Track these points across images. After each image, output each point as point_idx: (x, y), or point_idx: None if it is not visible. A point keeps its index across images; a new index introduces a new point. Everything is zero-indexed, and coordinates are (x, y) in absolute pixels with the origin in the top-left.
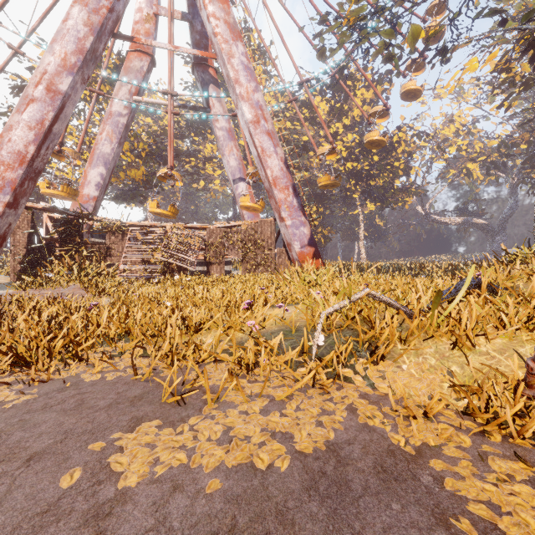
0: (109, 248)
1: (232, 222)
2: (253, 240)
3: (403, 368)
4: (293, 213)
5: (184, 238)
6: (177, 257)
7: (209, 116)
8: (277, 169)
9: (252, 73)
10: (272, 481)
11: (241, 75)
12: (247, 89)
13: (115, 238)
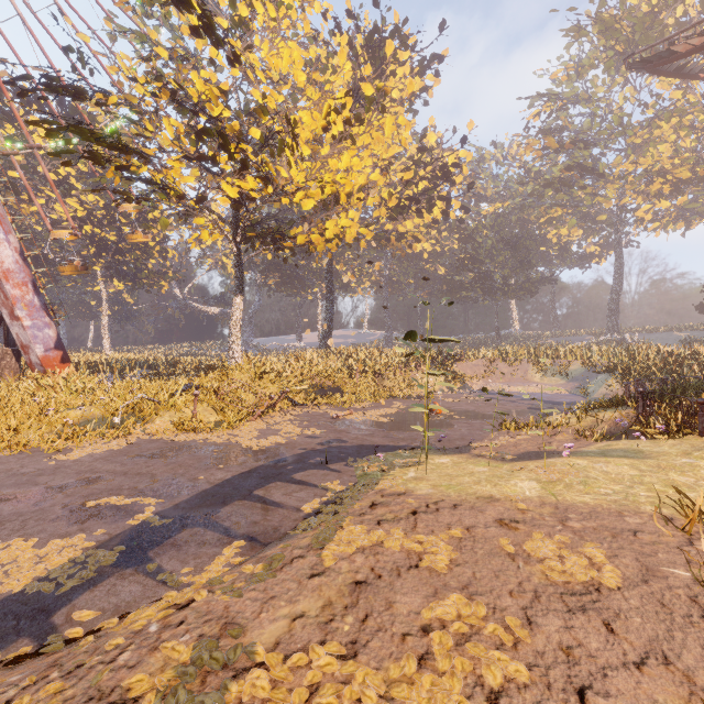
0: None
1: None
2: None
3: (157, 424)
4: (35, 313)
5: None
6: None
7: None
8: (11, 261)
9: None
10: (121, 449)
11: None
12: None
13: None
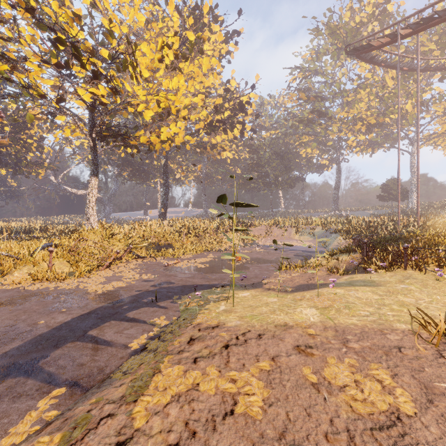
0: None
1: None
2: None
3: (15, 276)
4: None
5: None
6: None
7: None
8: None
9: None
10: None
11: None
12: None
13: None
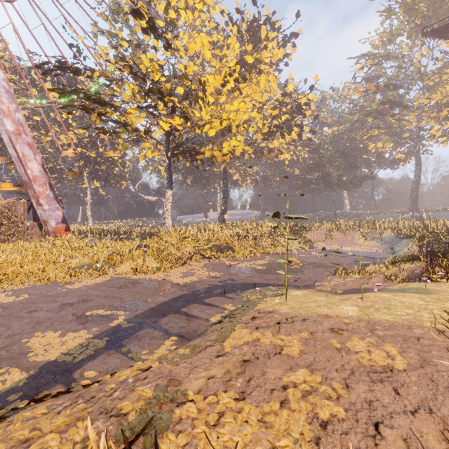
0: None
1: None
2: (7, 216)
3: (122, 268)
4: (50, 201)
5: None
6: None
7: None
8: (37, 170)
9: (12, 96)
10: (102, 283)
11: (2, 96)
12: (8, 108)
13: None
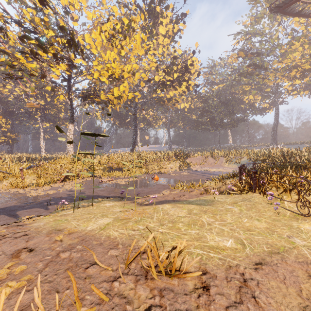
0: None
1: None
2: None
3: (3, 183)
4: None
5: None
6: None
7: None
8: None
9: None
10: None
11: None
12: None
13: None
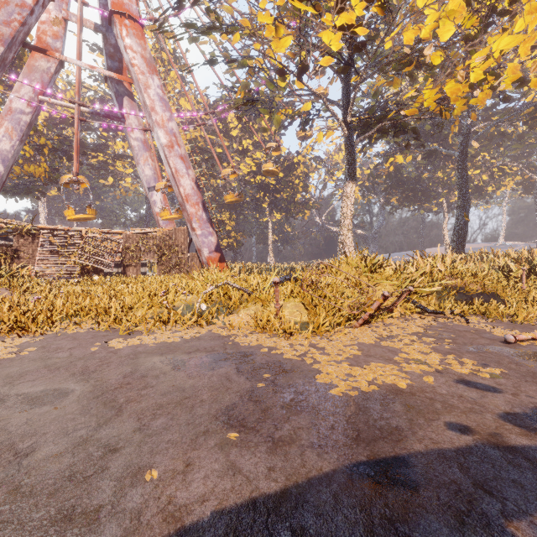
0: (17, 250)
1: (148, 229)
2: (168, 245)
3: (240, 316)
4: (203, 225)
5: (100, 242)
6: (95, 260)
7: (123, 125)
8: (189, 188)
9: (166, 104)
10: (173, 343)
11: (157, 105)
12: (162, 118)
13: (25, 241)
